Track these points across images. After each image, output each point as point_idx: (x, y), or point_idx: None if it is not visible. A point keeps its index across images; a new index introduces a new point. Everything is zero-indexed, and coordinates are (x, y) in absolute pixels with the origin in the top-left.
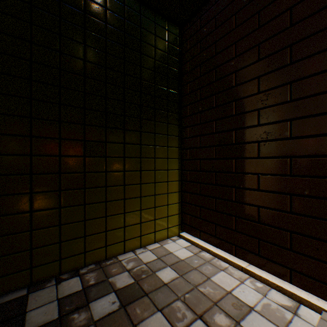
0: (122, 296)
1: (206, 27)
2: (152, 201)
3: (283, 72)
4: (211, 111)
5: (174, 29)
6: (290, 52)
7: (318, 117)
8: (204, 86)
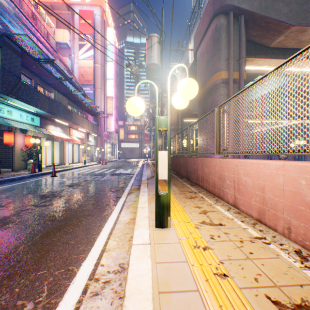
0: None
1: (1, 133)
2: None
3: None
4: (2, 147)
5: None
6: None
7: None
8: (0, 143)
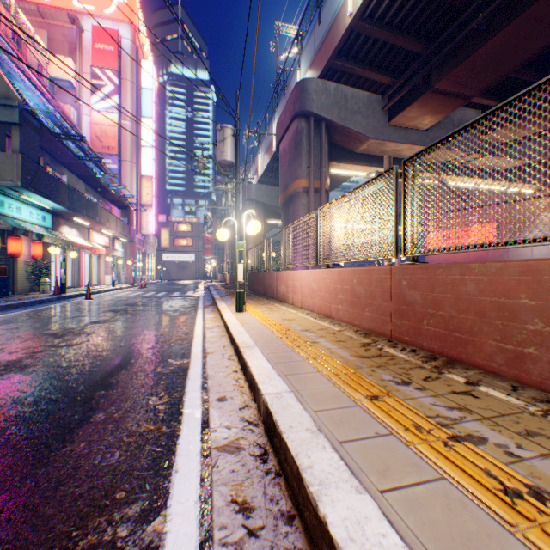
0: None
1: None
2: None
3: (1, 256)
4: None
5: None
6: (2, 253)
7: (6, 265)
8: None
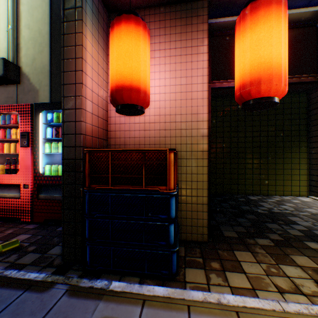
0: (277, 200)
1: None
2: (288, 177)
3: None
4: None
5: (303, 94)
6: None
7: None
8: None
